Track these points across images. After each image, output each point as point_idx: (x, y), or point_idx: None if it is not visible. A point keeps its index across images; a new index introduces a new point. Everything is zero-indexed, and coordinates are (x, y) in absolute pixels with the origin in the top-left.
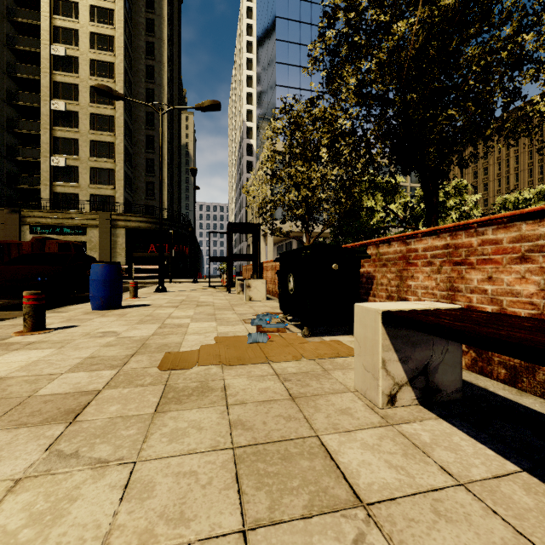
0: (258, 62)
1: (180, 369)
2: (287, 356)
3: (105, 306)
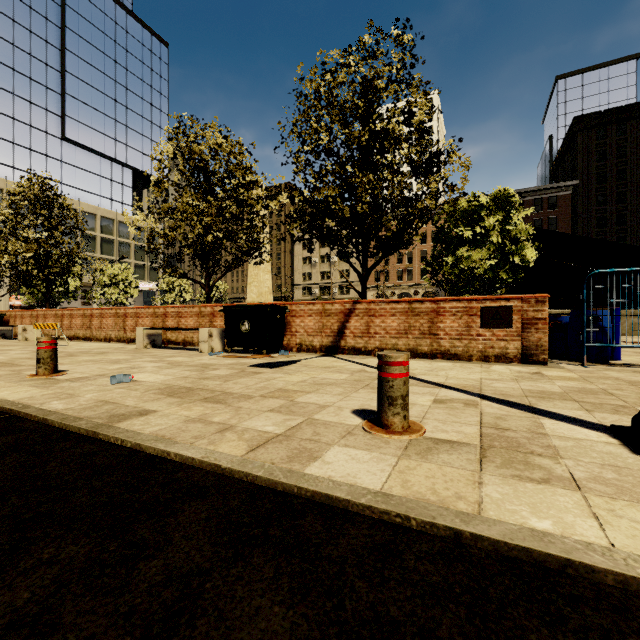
0: None
1: None
2: None
3: None
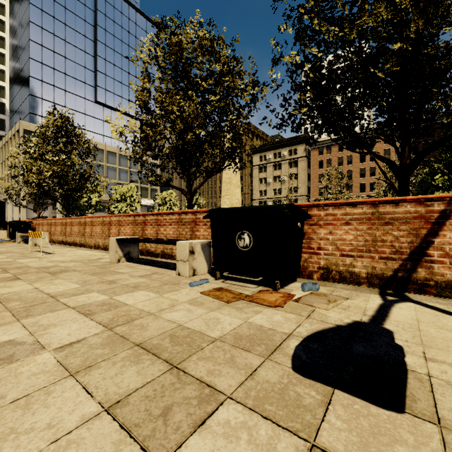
0: (11, 37)
1: None
2: (5, 243)
3: None
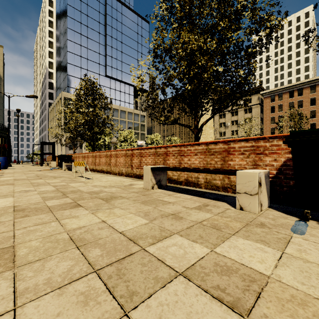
0: (57, 40)
1: (40, 170)
2: (56, 170)
3: (3, 168)
